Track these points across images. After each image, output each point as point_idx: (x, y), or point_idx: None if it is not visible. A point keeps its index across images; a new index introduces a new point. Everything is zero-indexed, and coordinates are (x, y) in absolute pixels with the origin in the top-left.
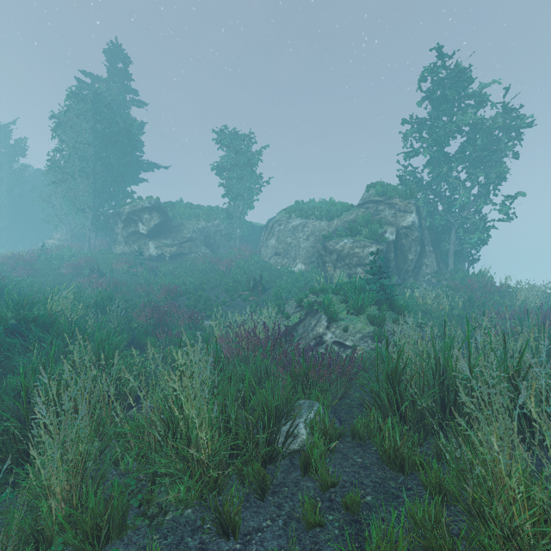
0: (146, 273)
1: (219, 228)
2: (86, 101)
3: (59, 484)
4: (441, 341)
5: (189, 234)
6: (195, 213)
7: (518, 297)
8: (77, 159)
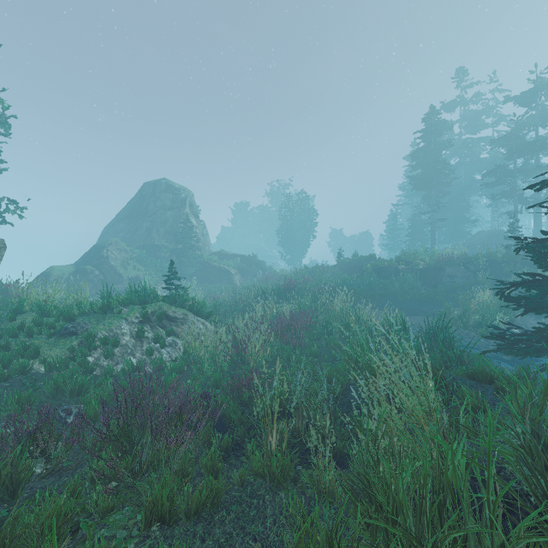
0: None
1: None
2: None
3: None
4: None
5: None
6: None
7: None
8: None
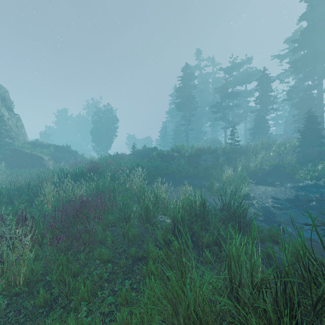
0: None
1: None
2: None
3: None
4: None
5: None
6: None
7: None
8: None
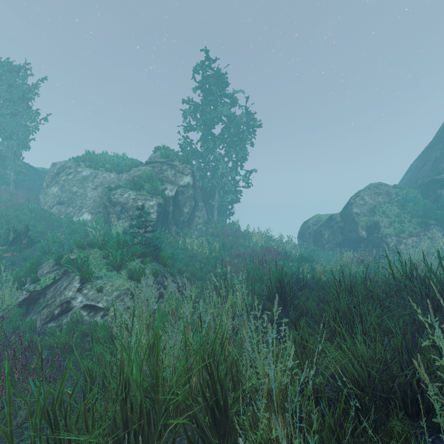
0: None
1: None
2: None
3: None
4: (198, 282)
5: None
6: None
7: (253, 240)
8: None
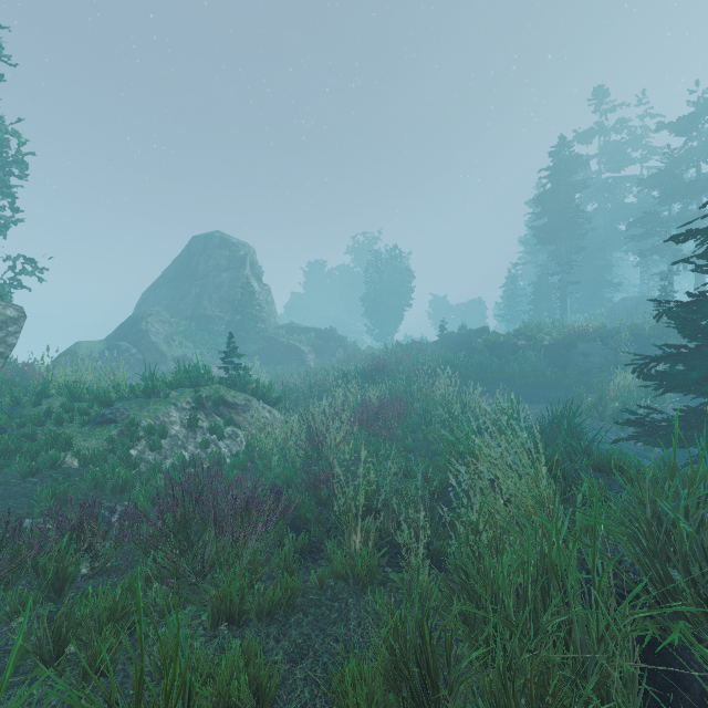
0: None
1: None
2: None
3: None
4: None
5: None
6: None
7: None
8: None
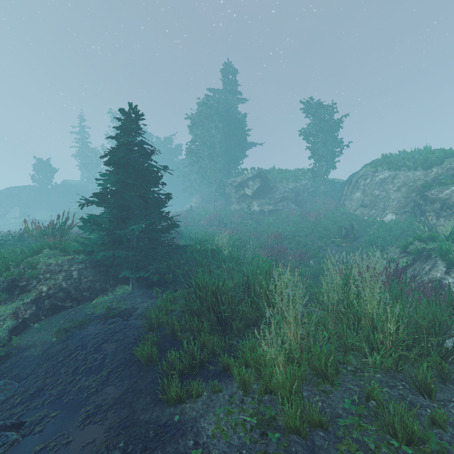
0: (254, 224)
1: (305, 187)
2: (212, 108)
3: (299, 335)
4: None
5: (281, 193)
6: (285, 177)
7: None
8: (207, 149)
